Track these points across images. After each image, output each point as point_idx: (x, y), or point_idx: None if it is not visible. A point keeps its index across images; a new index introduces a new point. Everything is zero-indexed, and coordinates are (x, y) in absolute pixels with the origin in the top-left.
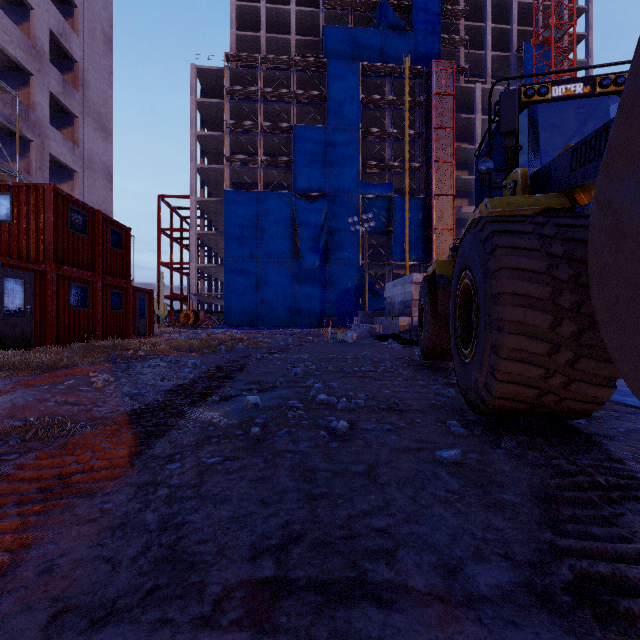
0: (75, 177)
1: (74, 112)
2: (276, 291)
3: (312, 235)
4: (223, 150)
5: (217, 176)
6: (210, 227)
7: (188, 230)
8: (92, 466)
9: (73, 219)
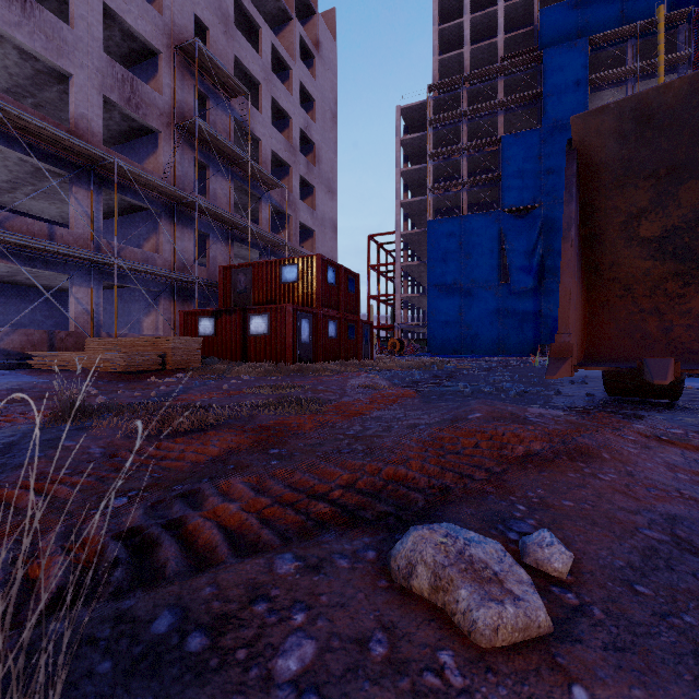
0: (313, 235)
1: (313, 185)
2: (481, 317)
3: (523, 253)
4: (425, 180)
5: (420, 207)
6: (413, 257)
7: (393, 264)
8: (403, 394)
9: (329, 275)
